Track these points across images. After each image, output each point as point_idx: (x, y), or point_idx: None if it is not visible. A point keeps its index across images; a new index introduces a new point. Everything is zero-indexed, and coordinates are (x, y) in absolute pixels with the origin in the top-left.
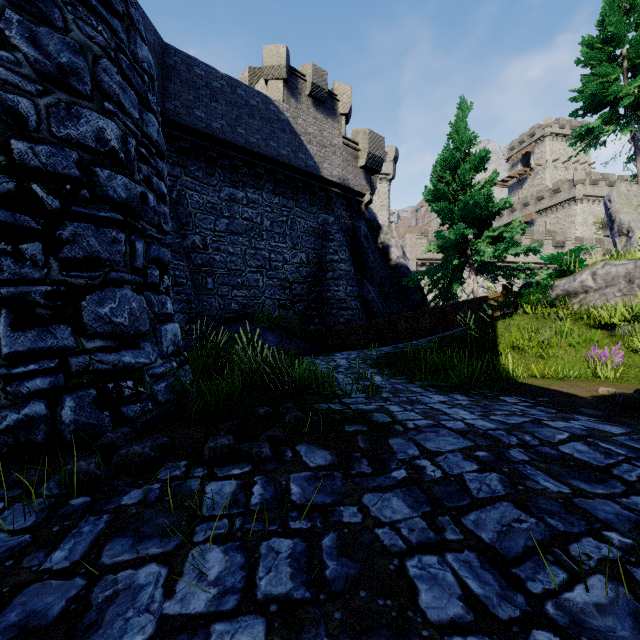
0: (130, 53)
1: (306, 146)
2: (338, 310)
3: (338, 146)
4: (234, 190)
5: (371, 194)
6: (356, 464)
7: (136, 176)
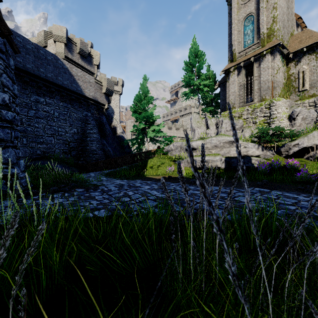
0: (7, 64)
1: (77, 81)
2: (92, 154)
3: (92, 83)
4: (38, 97)
5: (108, 105)
6: (90, 190)
7: (12, 109)
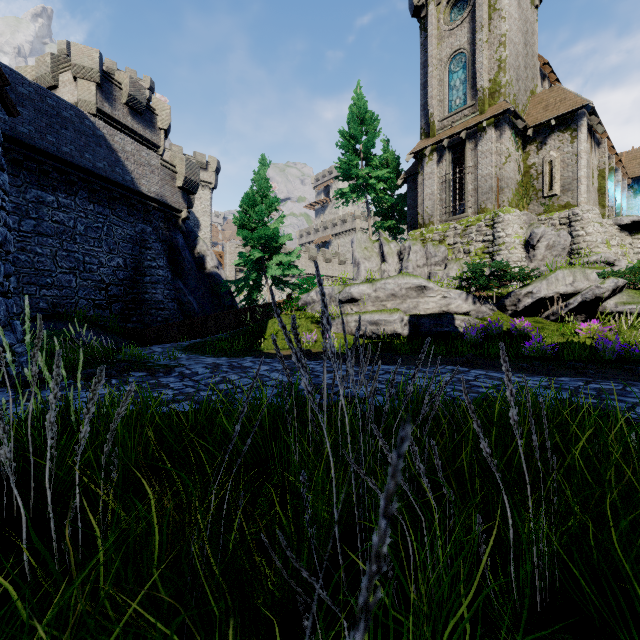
0: None
1: (124, 162)
2: (156, 310)
3: (156, 166)
4: (43, 193)
5: (188, 211)
6: (158, 374)
7: (1, 222)
